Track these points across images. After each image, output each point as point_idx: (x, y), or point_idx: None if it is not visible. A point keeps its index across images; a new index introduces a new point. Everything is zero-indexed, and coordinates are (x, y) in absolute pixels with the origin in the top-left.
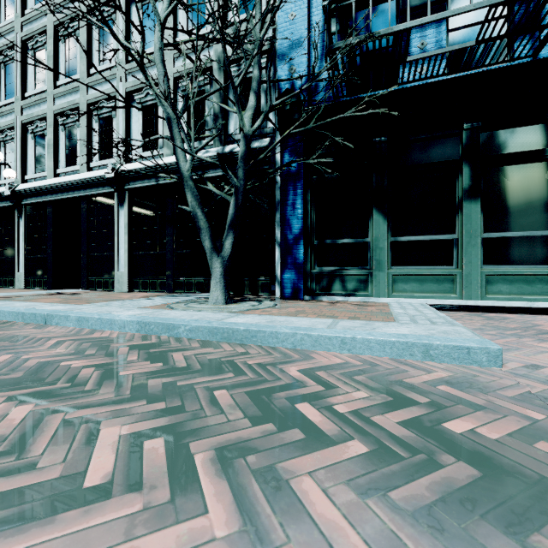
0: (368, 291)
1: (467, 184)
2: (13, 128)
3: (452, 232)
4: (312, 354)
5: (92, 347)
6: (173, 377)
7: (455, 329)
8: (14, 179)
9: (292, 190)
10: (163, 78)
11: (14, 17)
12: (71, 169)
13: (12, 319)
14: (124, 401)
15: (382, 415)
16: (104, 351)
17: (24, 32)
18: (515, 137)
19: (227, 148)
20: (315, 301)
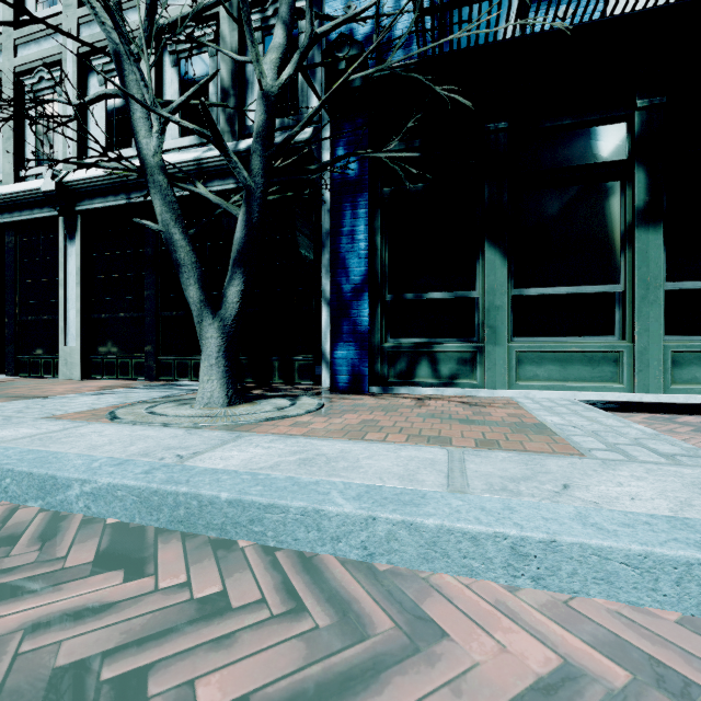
0: (476, 378)
1: (642, 200)
2: None
3: (614, 281)
4: (431, 604)
5: None
6: None
7: None
8: None
9: (350, 209)
10: None
11: None
12: None
13: None
14: None
15: None
16: None
17: None
18: None
19: (242, 143)
20: (389, 396)
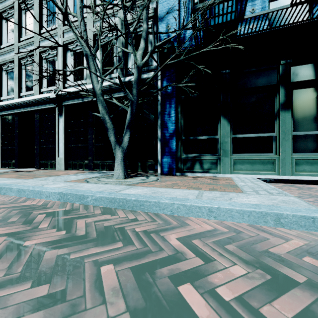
0: (217, 170)
1: (283, 100)
2: None
3: (272, 131)
4: (187, 221)
5: (17, 214)
6: (69, 247)
7: (290, 199)
8: None
9: (168, 104)
10: (82, 27)
11: None
12: (29, 93)
13: None
14: (10, 282)
15: (270, 304)
16: (25, 218)
17: (0, 7)
18: (314, 69)
19: (127, 78)
20: (183, 176)
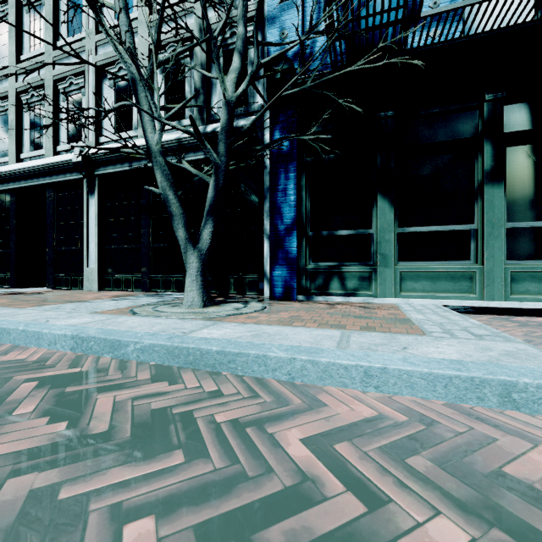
0: (372, 290)
1: (489, 165)
2: None
3: (470, 221)
4: (321, 396)
5: None
6: (65, 466)
7: (519, 348)
8: None
9: (283, 173)
10: (125, 29)
11: None
12: (36, 153)
13: None
14: None
15: None
16: None
17: None
18: None
19: (209, 127)
20: (310, 302)
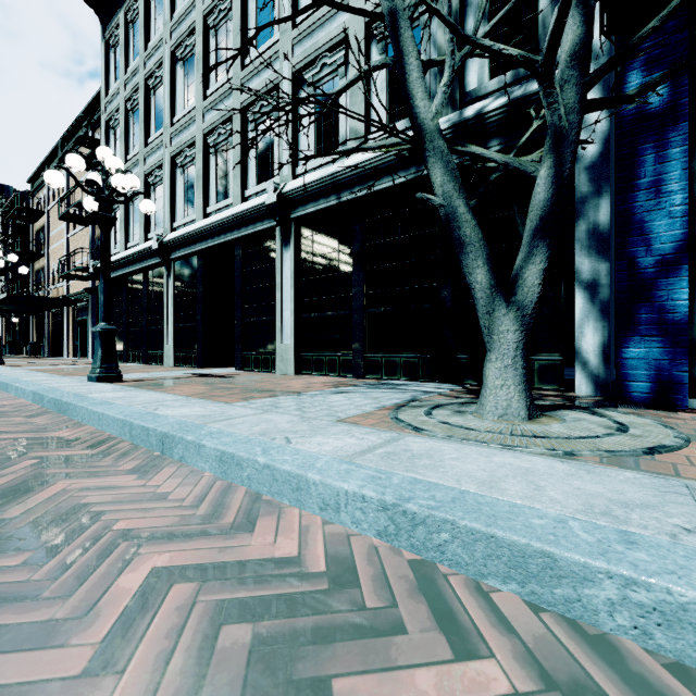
0: None
1: None
2: (162, 167)
3: None
4: None
5: (252, 690)
6: None
7: None
8: (163, 229)
9: (652, 152)
10: None
11: (163, 27)
12: (223, 204)
13: (117, 433)
14: None
15: None
16: None
17: (172, 40)
18: None
19: (468, 110)
20: None
